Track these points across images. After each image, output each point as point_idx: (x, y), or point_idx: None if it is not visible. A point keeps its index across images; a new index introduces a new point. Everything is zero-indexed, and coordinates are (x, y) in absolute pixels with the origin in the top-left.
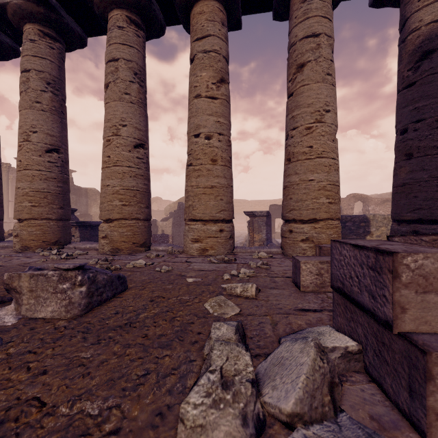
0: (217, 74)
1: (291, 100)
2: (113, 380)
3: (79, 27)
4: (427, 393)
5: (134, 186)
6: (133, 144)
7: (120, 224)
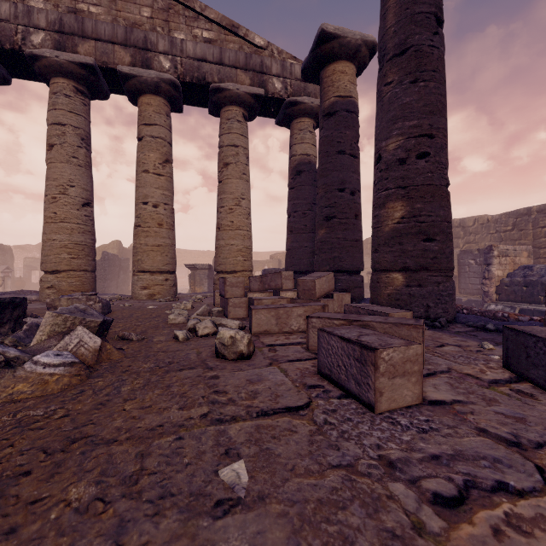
0: (163, 156)
1: (220, 186)
2: (140, 322)
3: (4, 70)
4: (228, 307)
5: (83, 241)
6: (82, 203)
7: (69, 275)
